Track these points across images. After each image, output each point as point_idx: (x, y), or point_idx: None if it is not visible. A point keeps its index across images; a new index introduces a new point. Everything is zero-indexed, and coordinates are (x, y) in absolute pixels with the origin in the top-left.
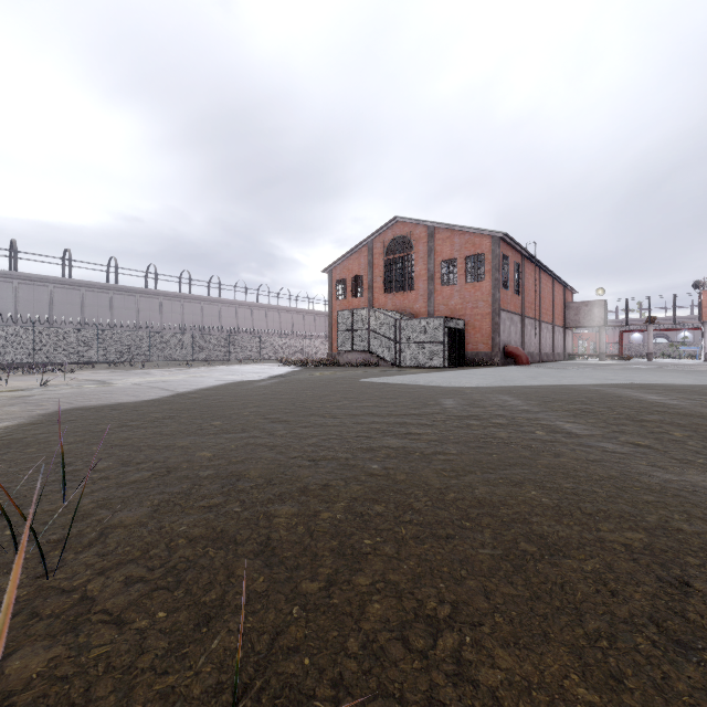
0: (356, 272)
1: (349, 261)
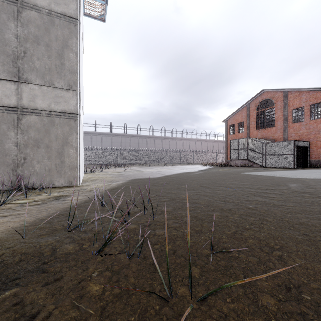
0: (240, 120)
1: (236, 115)
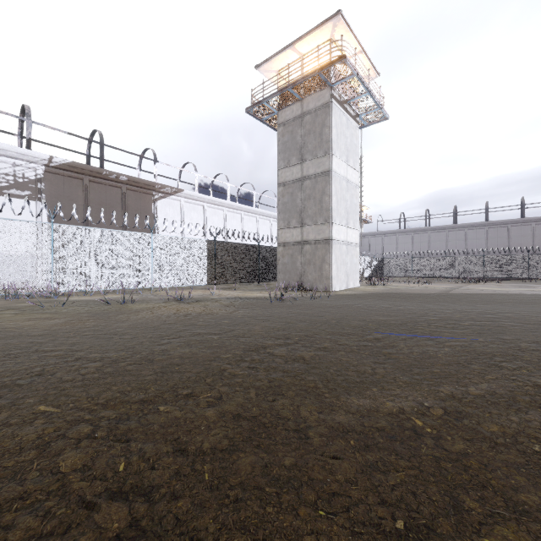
0: None
1: None
